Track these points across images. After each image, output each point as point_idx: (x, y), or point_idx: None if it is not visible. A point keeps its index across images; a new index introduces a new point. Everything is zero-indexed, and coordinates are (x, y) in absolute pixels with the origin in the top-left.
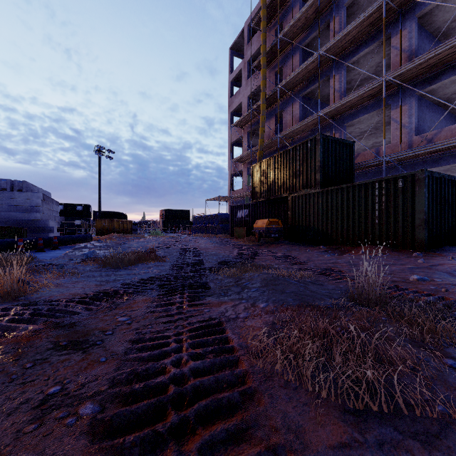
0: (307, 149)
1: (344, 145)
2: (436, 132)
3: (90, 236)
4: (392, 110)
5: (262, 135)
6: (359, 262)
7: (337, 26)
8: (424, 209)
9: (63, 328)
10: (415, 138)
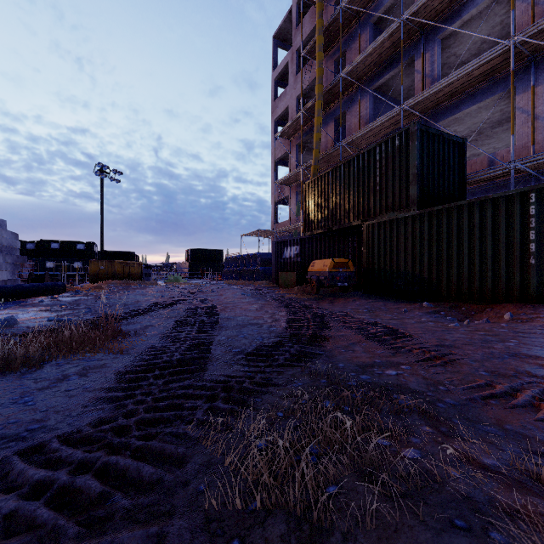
0: (393, 150)
1: (451, 144)
2: None
3: (62, 285)
4: (518, 95)
5: (318, 144)
6: None
7: None
8: None
9: None
10: None
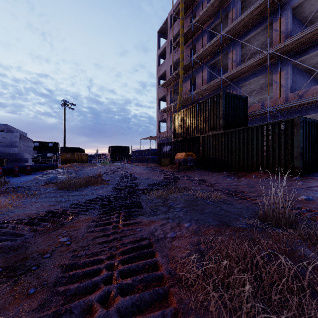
0: (213, 102)
1: (240, 99)
2: (305, 90)
3: (56, 165)
4: (274, 75)
5: (181, 93)
6: (255, 184)
7: (234, 15)
8: (300, 145)
9: (4, 252)
10: (290, 95)
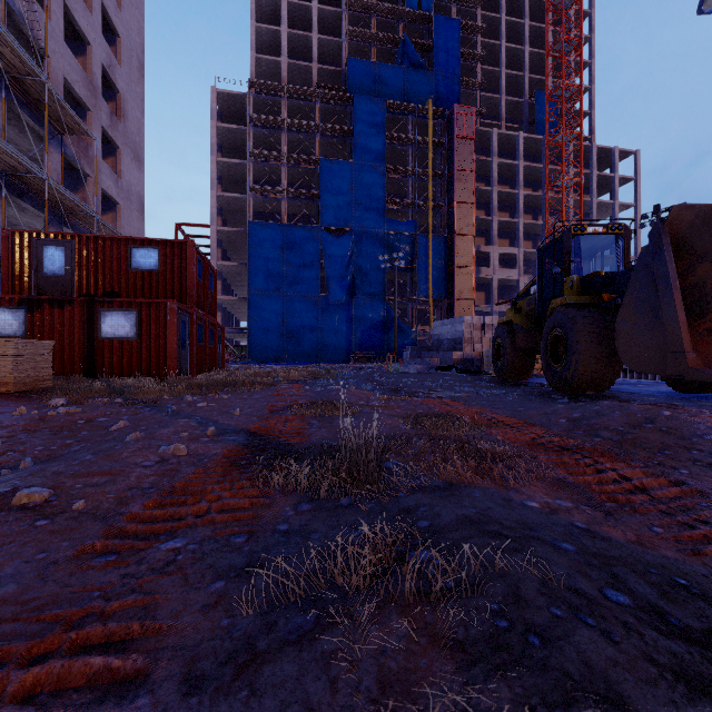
0: None
1: None
2: None
3: None
4: None
5: None
6: None
7: None
8: None
9: None
10: None
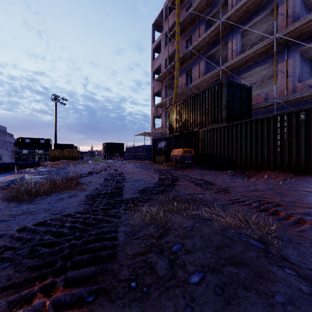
0: (214, 92)
1: (244, 89)
2: None
3: (38, 162)
4: (279, 64)
5: (176, 86)
6: (281, 189)
7: (234, 2)
8: None
9: None
10: (298, 85)
